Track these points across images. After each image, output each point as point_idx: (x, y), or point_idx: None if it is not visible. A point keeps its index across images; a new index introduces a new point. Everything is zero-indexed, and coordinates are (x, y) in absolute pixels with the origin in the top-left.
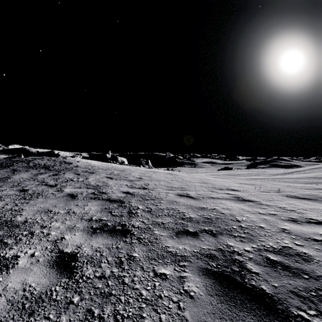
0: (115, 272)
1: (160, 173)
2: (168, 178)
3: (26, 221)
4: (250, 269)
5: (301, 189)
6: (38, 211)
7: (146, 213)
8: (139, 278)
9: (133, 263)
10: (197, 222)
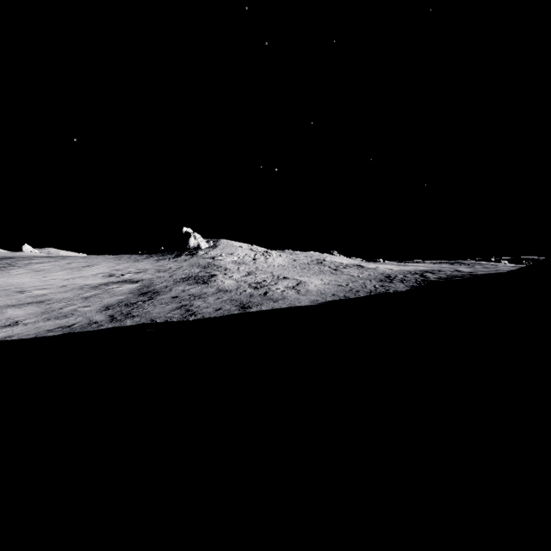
0: None
1: None
2: None
3: None
4: None
5: None
6: None
7: None
8: None
9: None
10: None
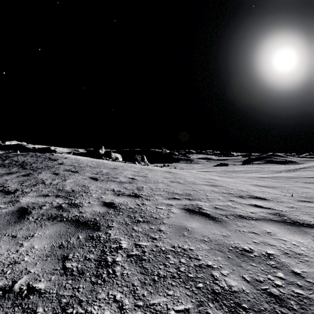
0: None
1: (157, 171)
2: (167, 179)
3: None
4: None
5: None
6: None
7: (133, 264)
8: None
9: None
10: None
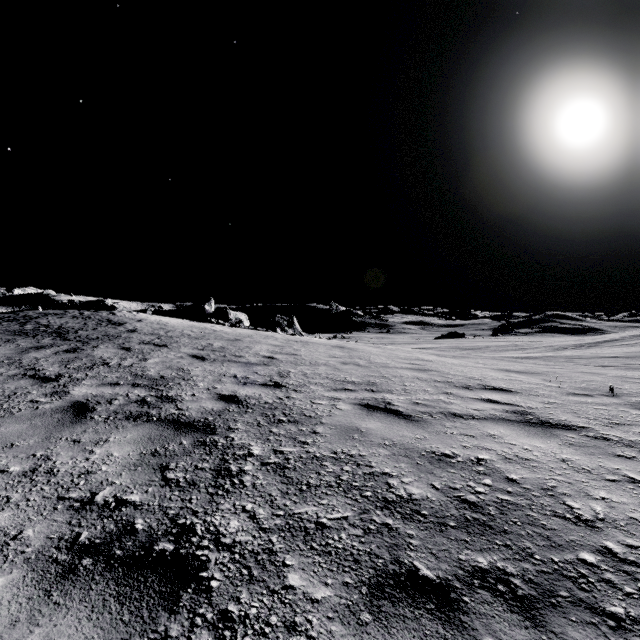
0: None
1: (317, 345)
2: (336, 359)
3: None
4: None
5: None
6: None
7: (270, 473)
8: None
9: None
10: (441, 525)
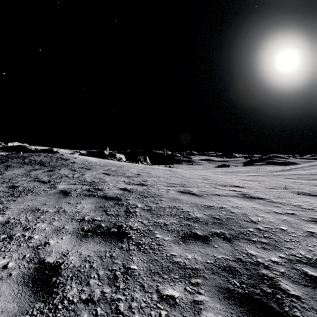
0: (107, 293)
1: (158, 169)
2: (167, 175)
3: (7, 222)
4: (286, 290)
5: (309, 185)
6: (24, 209)
7: (146, 212)
8: (139, 304)
9: (131, 280)
10: (206, 223)
